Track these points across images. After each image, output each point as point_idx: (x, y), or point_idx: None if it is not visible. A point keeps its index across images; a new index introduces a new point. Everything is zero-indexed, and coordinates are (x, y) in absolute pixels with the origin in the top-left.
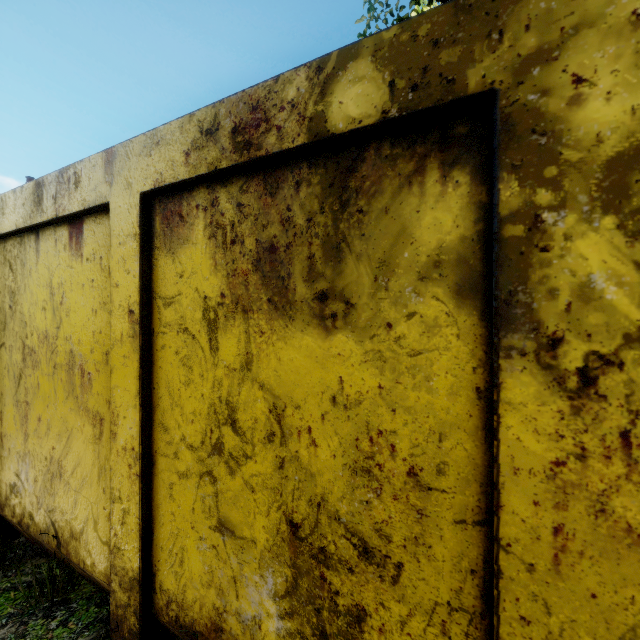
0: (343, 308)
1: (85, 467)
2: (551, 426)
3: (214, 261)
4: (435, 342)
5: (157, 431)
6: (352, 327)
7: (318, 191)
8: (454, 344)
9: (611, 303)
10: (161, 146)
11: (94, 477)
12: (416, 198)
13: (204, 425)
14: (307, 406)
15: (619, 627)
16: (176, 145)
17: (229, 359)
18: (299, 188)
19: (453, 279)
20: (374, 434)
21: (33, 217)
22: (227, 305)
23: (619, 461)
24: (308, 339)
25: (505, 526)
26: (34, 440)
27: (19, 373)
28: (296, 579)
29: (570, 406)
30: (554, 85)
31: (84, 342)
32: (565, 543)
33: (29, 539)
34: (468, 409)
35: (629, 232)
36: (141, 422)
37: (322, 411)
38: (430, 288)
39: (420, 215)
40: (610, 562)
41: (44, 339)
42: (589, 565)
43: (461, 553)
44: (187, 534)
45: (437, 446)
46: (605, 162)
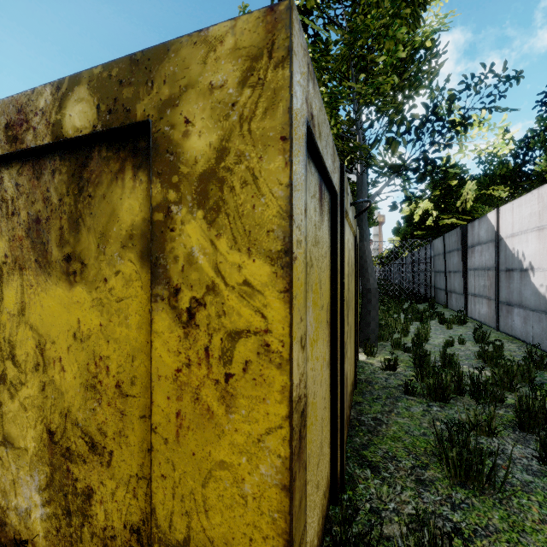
0: (80, 267)
1: None
2: (175, 346)
3: (0, 228)
4: (130, 292)
5: None
6: (85, 281)
7: (66, 178)
8: (140, 293)
9: (201, 266)
10: None
11: None
12: (120, 189)
13: None
14: (59, 341)
15: (204, 471)
16: None
17: (10, 307)
18: (54, 175)
19: (139, 248)
20: (97, 359)
21: None
22: (9, 264)
23: (204, 366)
24: (60, 290)
25: (154, 415)
26: None
27: None
28: (52, 474)
29: (184, 333)
30: (177, 122)
31: None
32: (182, 422)
33: None
34: (147, 338)
35: (209, 221)
36: None
37: (68, 344)
38: (127, 253)
39: (122, 201)
40: (201, 431)
41: None
42: (192, 434)
43: (143, 438)
44: None
45: (131, 365)
46: (199, 176)
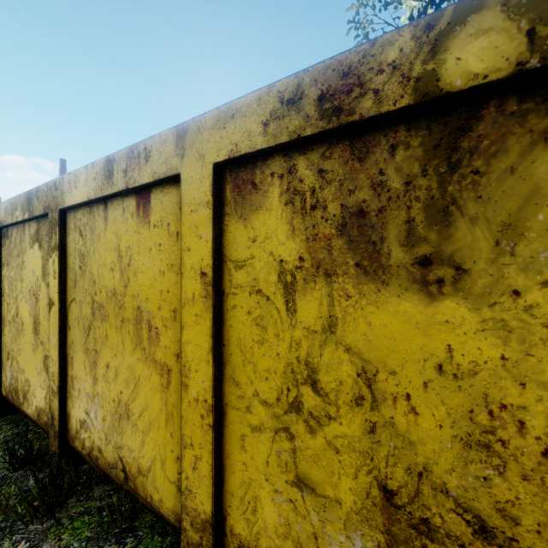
0: (452, 273)
1: (152, 412)
2: None
3: (291, 226)
4: None
5: (227, 385)
6: (464, 294)
7: (419, 153)
8: None
9: None
10: (236, 119)
11: (161, 422)
12: None
13: (280, 383)
14: (405, 372)
15: None
16: (253, 116)
17: (309, 321)
18: (394, 151)
19: None
20: (495, 407)
21: (104, 189)
22: (306, 269)
23: None
24: (406, 304)
25: None
26: (102, 384)
27: (88, 325)
28: (391, 546)
29: None
30: None
31: (151, 300)
32: None
33: (94, 467)
34: None
35: None
36: (214, 376)
37: (424, 379)
38: None
39: None
40: None
41: (112, 296)
42: None
43: None
44: (260, 485)
45: None
46: None
